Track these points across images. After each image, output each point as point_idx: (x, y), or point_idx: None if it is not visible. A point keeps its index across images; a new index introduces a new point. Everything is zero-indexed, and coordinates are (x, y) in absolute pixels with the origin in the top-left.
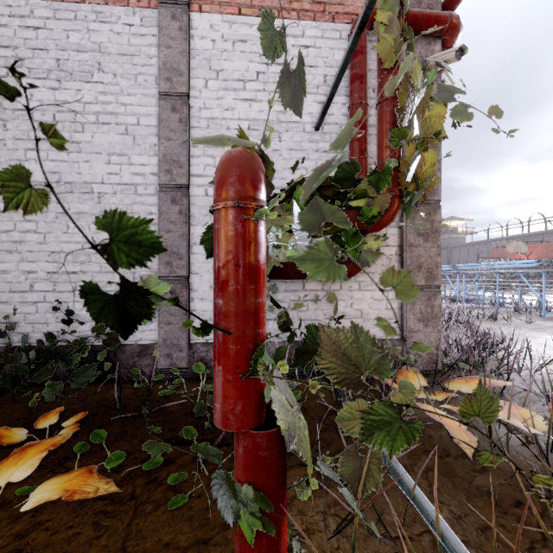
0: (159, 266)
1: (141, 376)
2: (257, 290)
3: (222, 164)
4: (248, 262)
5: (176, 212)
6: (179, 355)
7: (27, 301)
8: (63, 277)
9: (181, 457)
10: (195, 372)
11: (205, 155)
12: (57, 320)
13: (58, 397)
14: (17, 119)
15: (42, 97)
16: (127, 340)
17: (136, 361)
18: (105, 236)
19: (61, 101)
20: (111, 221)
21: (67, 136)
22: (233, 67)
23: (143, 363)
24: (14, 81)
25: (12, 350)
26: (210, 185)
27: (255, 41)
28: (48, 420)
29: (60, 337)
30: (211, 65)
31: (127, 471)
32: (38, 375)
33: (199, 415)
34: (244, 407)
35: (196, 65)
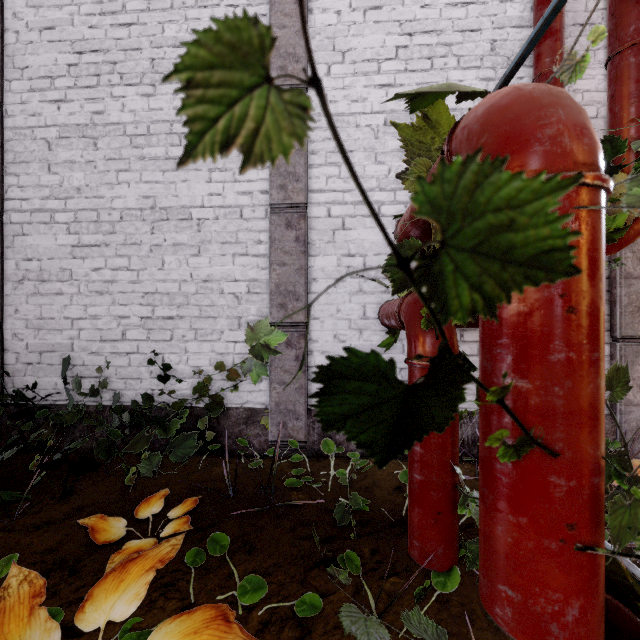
0: (270, 309)
1: (248, 449)
2: (602, 362)
3: (509, 108)
4: (591, 302)
5: (292, 239)
6: (295, 424)
7: (118, 351)
8: (158, 323)
9: (335, 592)
10: (316, 448)
11: (327, 164)
12: (151, 376)
13: (155, 472)
14: (108, 136)
15: (135, 106)
16: (231, 403)
17: (242, 430)
18: (206, 272)
19: (156, 110)
20: (440, 189)
21: (163, 152)
22: (364, 44)
23: (251, 432)
24: (105, 91)
25: (103, 410)
26: (334, 202)
27: (393, 6)
28: (150, 510)
29: (154, 396)
30: (335, 44)
31: (264, 610)
32: (133, 444)
33: (343, 520)
34: (583, 611)
35: (316, 47)
